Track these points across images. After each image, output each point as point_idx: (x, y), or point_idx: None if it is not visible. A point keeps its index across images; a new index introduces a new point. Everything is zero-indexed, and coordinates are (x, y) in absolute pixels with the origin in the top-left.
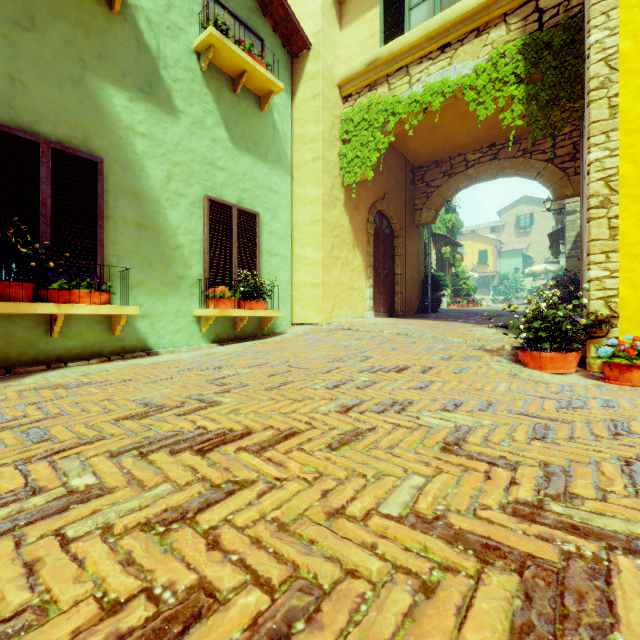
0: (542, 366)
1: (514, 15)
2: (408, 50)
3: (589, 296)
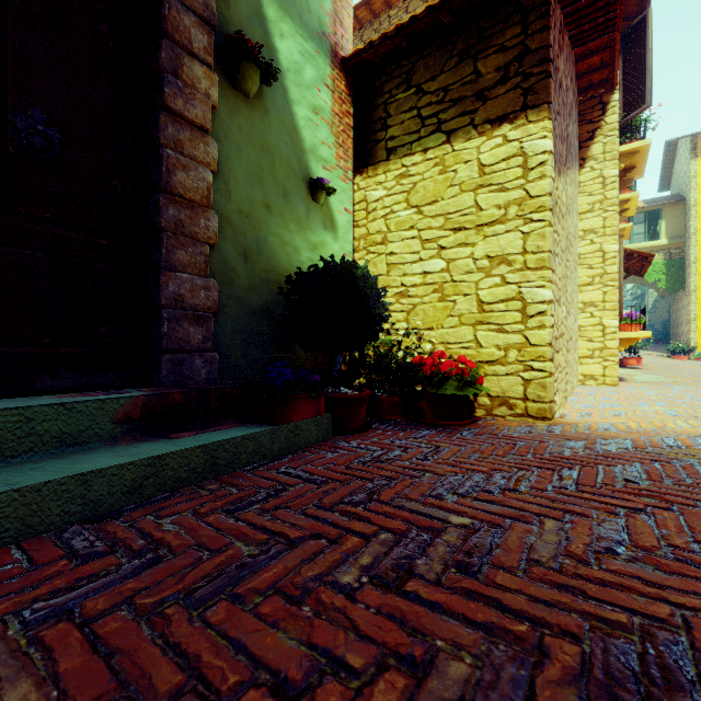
0: (680, 359)
1: (661, 251)
2: None
3: (690, 342)
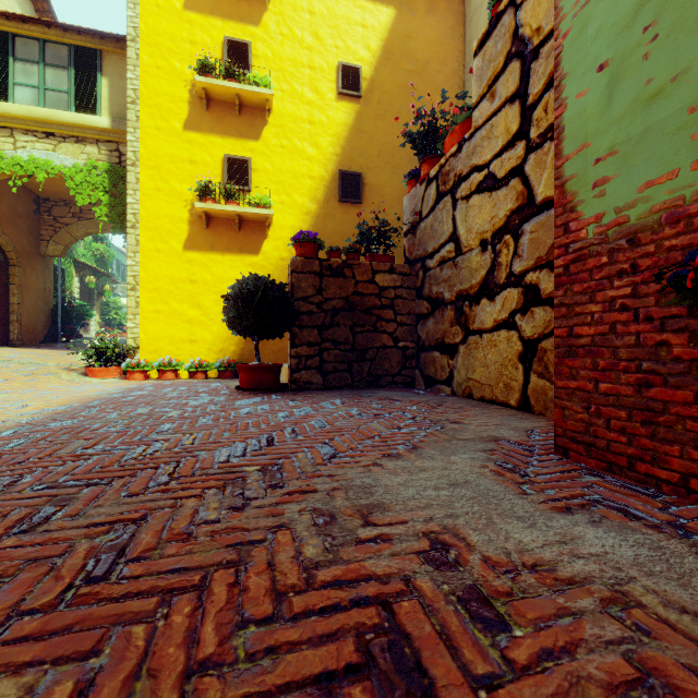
0: (95, 375)
1: (104, 144)
2: (12, 117)
3: (127, 337)
